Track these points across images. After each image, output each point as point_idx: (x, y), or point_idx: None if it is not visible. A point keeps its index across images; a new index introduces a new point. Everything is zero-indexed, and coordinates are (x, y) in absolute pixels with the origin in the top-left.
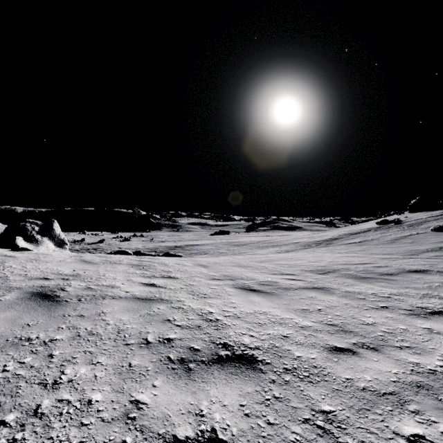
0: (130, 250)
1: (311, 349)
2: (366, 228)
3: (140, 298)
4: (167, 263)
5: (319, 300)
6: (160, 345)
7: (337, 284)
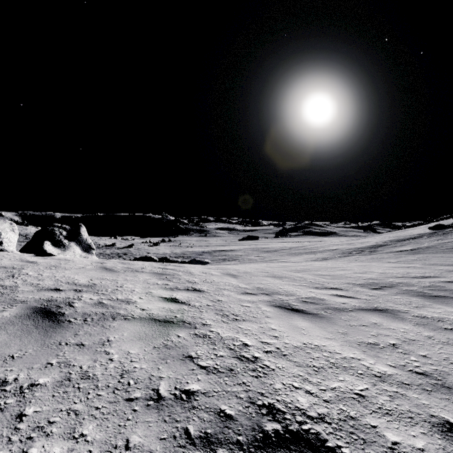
0: (158, 255)
1: (411, 426)
2: (416, 233)
3: (157, 320)
4: (192, 271)
5: (388, 329)
6: (175, 404)
7: (403, 305)
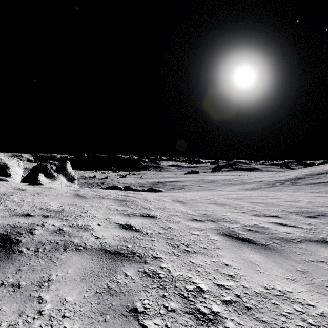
0: (125, 185)
1: None
2: None
3: (107, 251)
4: (148, 198)
5: None
6: None
7: None
